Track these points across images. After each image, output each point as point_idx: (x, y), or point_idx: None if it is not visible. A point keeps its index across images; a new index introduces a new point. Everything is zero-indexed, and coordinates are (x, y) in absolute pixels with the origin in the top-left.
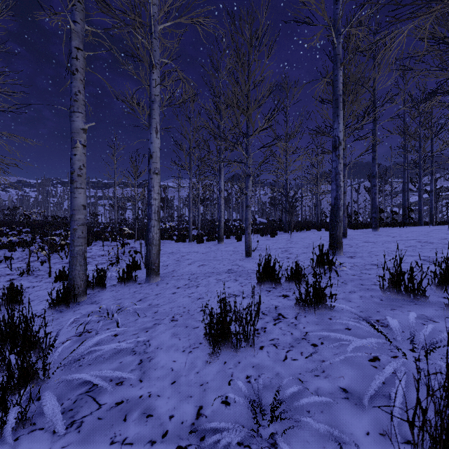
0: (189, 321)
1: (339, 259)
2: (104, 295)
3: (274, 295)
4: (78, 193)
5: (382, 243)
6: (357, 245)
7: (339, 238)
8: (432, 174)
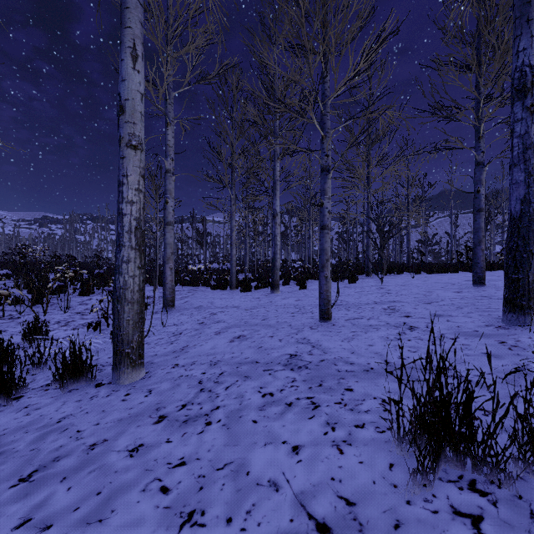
0: None
1: None
2: None
3: None
4: None
5: None
6: None
7: (533, 287)
8: None
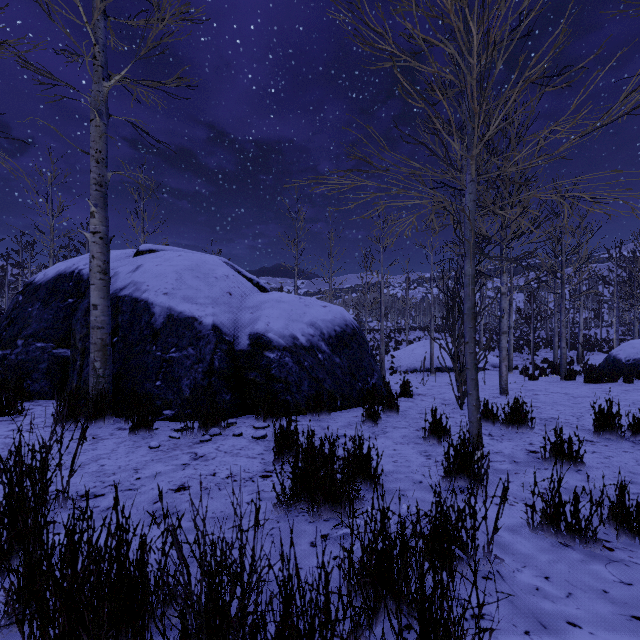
0: None
1: None
2: None
3: None
4: (556, 339)
5: None
6: None
7: None
8: None
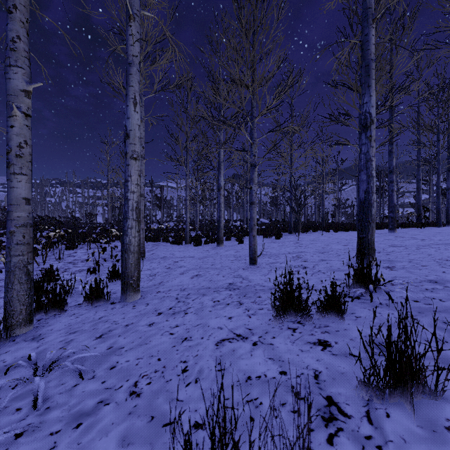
0: (158, 400)
1: (375, 271)
2: (58, 322)
3: (305, 341)
4: (17, 182)
5: (415, 247)
6: (385, 251)
7: (371, 242)
8: (449, 170)
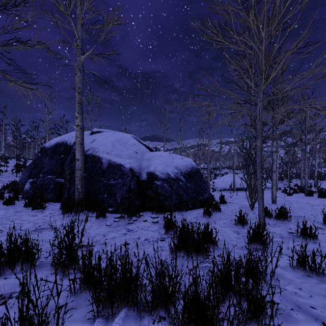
0: None
1: None
2: None
3: None
4: (302, 173)
5: None
6: None
7: None
8: None
